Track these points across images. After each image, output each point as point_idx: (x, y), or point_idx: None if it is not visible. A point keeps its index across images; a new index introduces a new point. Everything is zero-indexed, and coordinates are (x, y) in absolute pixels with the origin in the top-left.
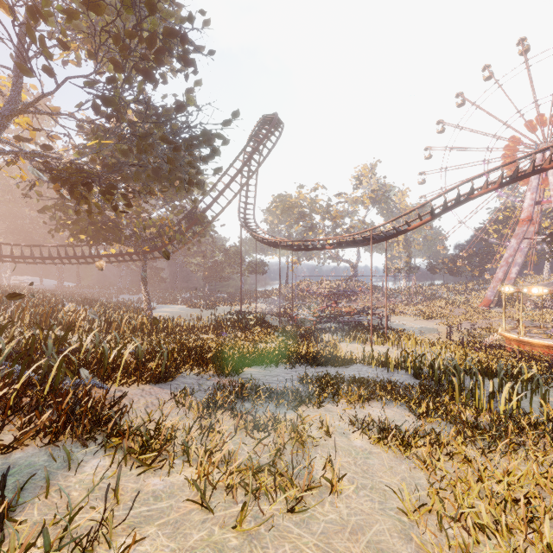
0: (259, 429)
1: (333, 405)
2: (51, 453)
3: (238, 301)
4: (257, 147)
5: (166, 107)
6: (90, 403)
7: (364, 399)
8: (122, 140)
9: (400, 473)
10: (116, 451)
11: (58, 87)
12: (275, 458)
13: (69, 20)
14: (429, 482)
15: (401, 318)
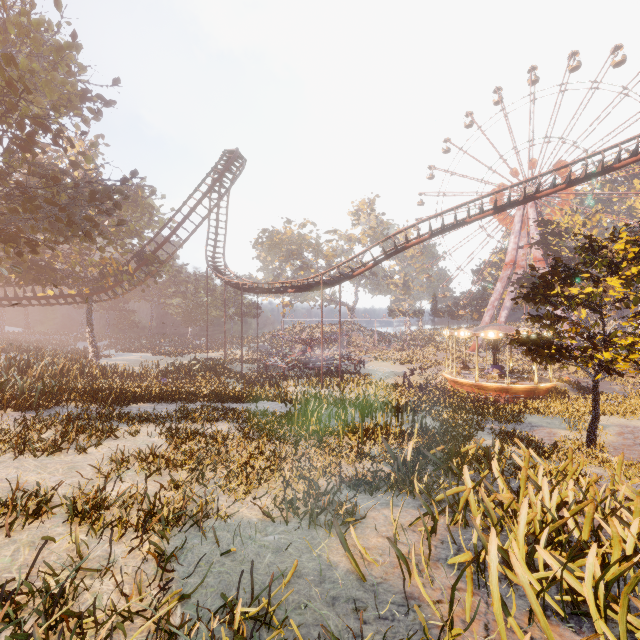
0: (78, 431)
1: (179, 424)
2: None
3: (216, 347)
4: (213, 185)
5: (52, 171)
6: None
7: (204, 419)
8: (7, 200)
9: (156, 449)
10: None
11: None
12: (57, 438)
13: None
14: (148, 446)
15: (379, 363)
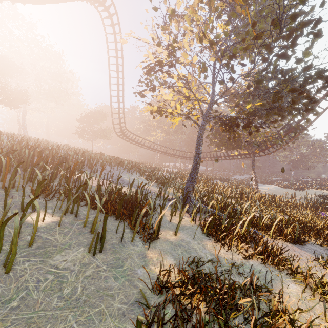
0: None
1: None
2: (269, 269)
3: (327, 186)
4: None
5: (292, 68)
6: (270, 247)
7: None
8: (263, 98)
9: None
10: (306, 285)
11: (233, 84)
12: None
13: (245, 51)
14: None
15: None
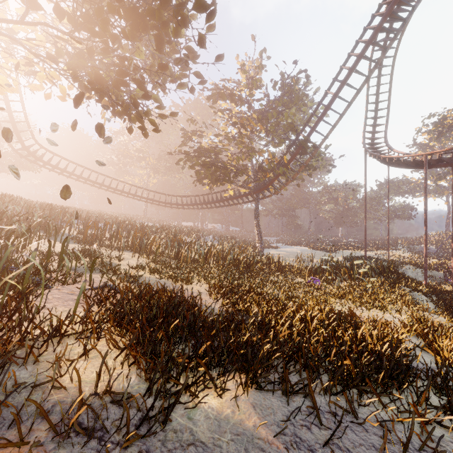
0: None
1: None
2: None
3: (369, 246)
4: (381, 22)
5: None
6: None
7: None
8: None
9: None
10: None
11: None
12: None
13: None
14: None
15: None
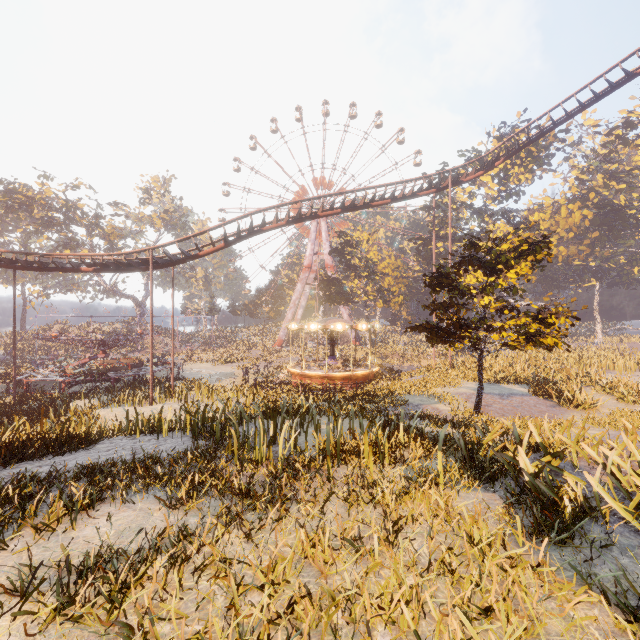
0: None
1: None
2: None
3: None
4: None
5: None
6: None
7: (76, 511)
8: None
9: None
10: None
11: None
12: None
13: None
14: None
15: (197, 365)
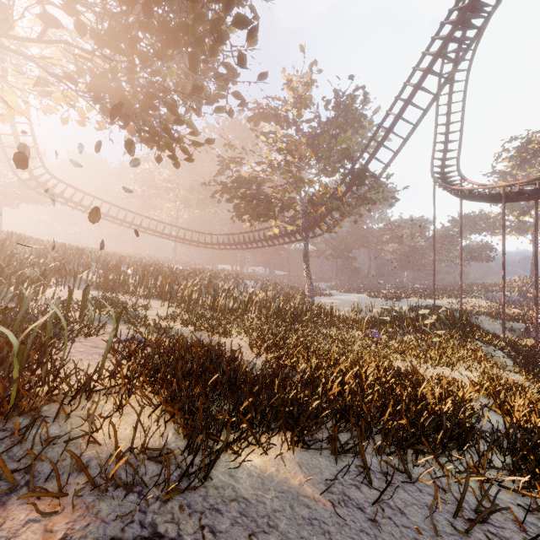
0: None
1: None
2: None
3: (440, 293)
4: (451, 31)
5: None
6: None
7: None
8: None
9: None
10: None
11: None
12: None
13: None
14: None
15: None
